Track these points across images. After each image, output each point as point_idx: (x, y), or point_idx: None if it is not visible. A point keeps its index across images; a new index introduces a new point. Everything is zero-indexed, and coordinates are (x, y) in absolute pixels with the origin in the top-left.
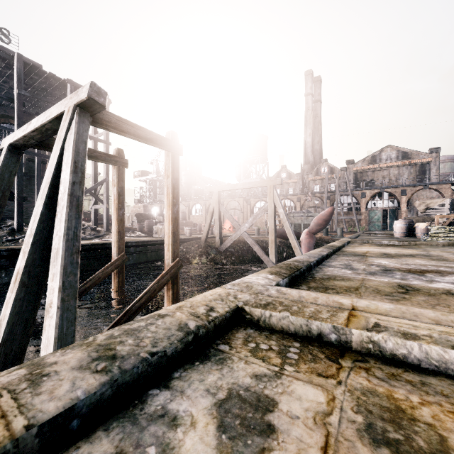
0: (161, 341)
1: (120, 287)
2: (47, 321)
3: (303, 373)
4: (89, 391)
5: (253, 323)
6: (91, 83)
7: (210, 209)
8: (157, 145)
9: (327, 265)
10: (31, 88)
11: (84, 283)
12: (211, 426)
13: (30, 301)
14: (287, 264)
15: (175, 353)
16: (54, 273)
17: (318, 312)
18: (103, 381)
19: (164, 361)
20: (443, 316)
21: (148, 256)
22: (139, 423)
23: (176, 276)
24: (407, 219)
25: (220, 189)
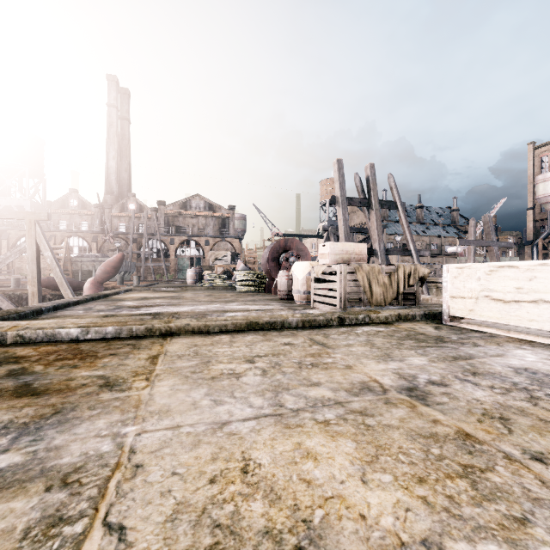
0: None
1: None
2: None
3: None
4: None
5: None
6: None
7: None
8: None
9: (68, 309)
10: None
11: None
12: None
13: None
14: (6, 310)
15: None
16: None
17: None
18: None
19: None
20: (80, 320)
21: None
22: None
23: None
24: (198, 268)
25: None
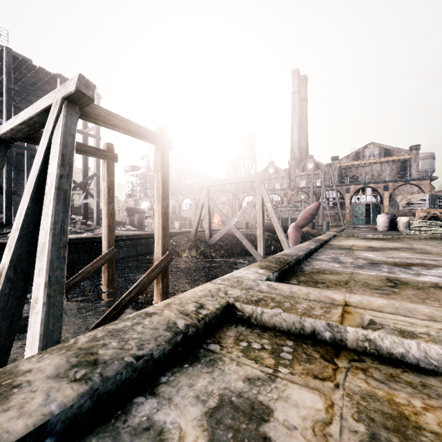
0: (147, 343)
1: (110, 281)
2: (32, 318)
3: (298, 375)
4: (64, 404)
5: (244, 320)
6: (79, 75)
7: (199, 203)
8: (146, 140)
9: (315, 259)
10: (21, 82)
11: (74, 277)
12: (201, 441)
13: (15, 296)
14: (277, 258)
15: (163, 356)
16: (40, 268)
17: (311, 308)
18: (82, 391)
19: (150, 365)
20: (437, 311)
21: (138, 250)
22: (121, 438)
23: (166, 269)
24: (390, 213)
25: (209, 184)
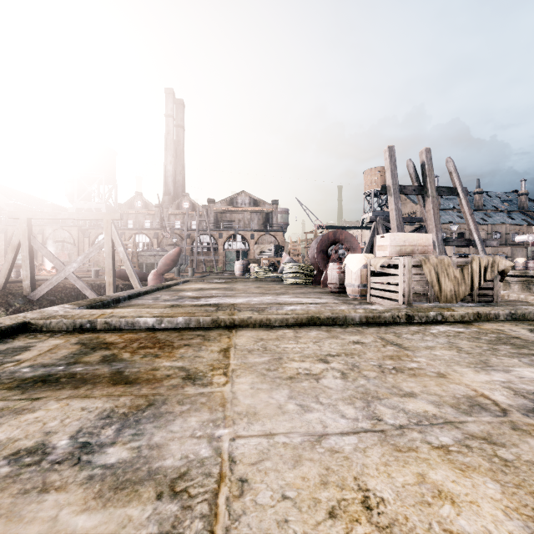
0: None
1: None
2: None
3: (59, 338)
4: None
5: (38, 330)
6: None
7: (13, 242)
8: None
9: (139, 299)
10: None
11: None
12: None
13: None
14: (93, 298)
15: None
16: None
17: (84, 316)
18: None
19: None
20: (153, 310)
21: None
22: None
23: None
24: (245, 260)
25: (31, 216)
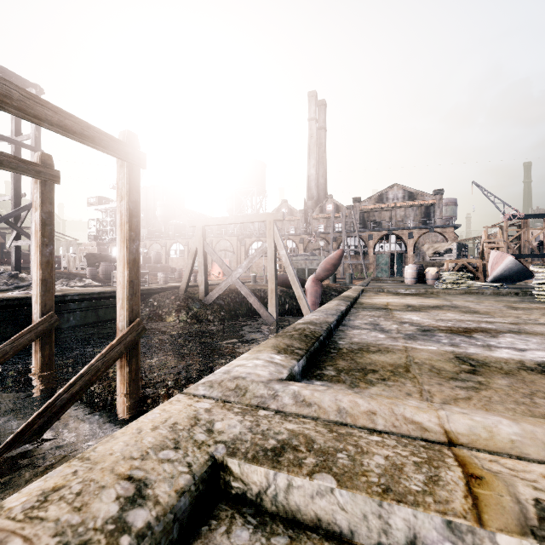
0: None
1: (45, 365)
2: None
3: None
4: None
5: (249, 500)
6: None
7: (192, 249)
8: (101, 148)
9: (349, 326)
10: None
11: None
12: None
13: None
14: (300, 330)
15: None
16: None
17: (396, 470)
18: None
19: None
20: None
21: (100, 314)
22: None
23: (136, 345)
24: (418, 264)
25: (205, 223)
